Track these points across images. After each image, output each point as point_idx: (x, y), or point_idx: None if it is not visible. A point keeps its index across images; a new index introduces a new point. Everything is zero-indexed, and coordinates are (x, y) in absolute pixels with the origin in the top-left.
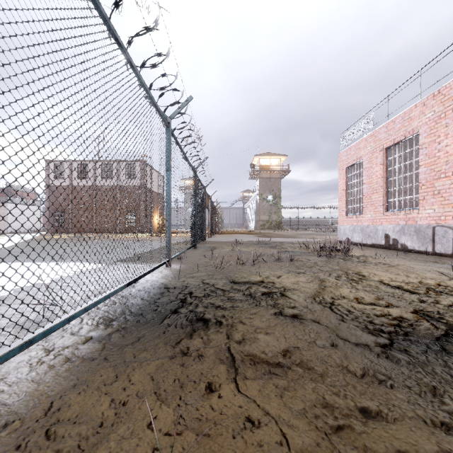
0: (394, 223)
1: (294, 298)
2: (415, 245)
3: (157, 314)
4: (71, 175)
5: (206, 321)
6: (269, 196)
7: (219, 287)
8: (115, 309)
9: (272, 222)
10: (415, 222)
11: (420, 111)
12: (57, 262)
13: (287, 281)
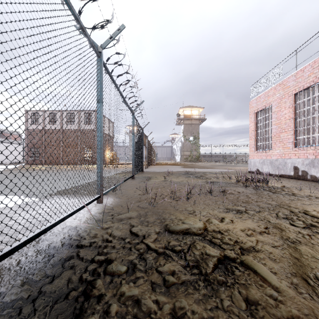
0: (303, 157)
1: (273, 281)
2: None
3: None
4: (44, 122)
5: None
6: (190, 137)
7: (150, 244)
8: None
9: (193, 156)
10: None
11: None
12: None
13: (236, 229)
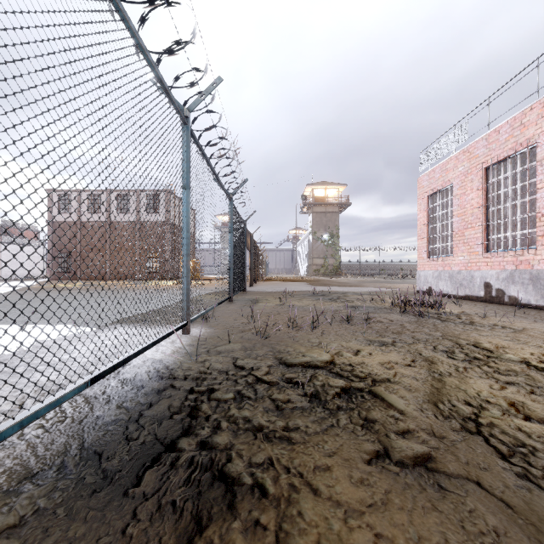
0: (498, 268)
1: (400, 406)
2: (531, 298)
3: (132, 455)
4: (79, 209)
5: (230, 484)
6: (324, 235)
7: (261, 376)
8: (54, 439)
9: (328, 267)
10: (531, 267)
11: (539, 114)
12: (27, 324)
13: (373, 362)
